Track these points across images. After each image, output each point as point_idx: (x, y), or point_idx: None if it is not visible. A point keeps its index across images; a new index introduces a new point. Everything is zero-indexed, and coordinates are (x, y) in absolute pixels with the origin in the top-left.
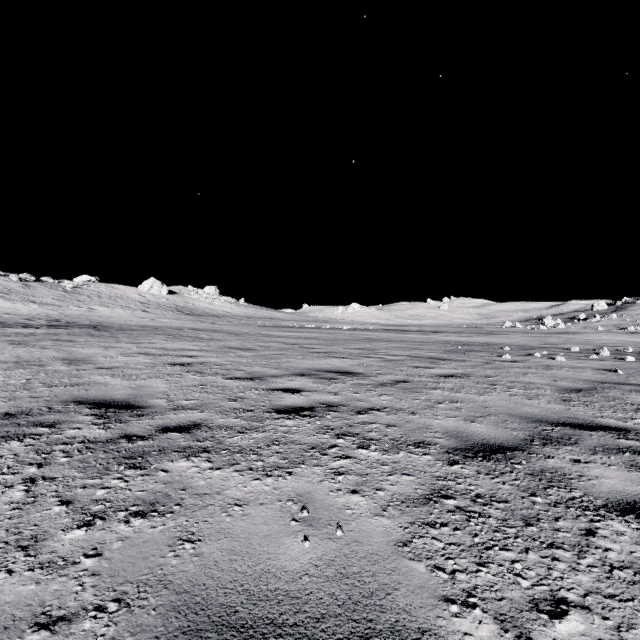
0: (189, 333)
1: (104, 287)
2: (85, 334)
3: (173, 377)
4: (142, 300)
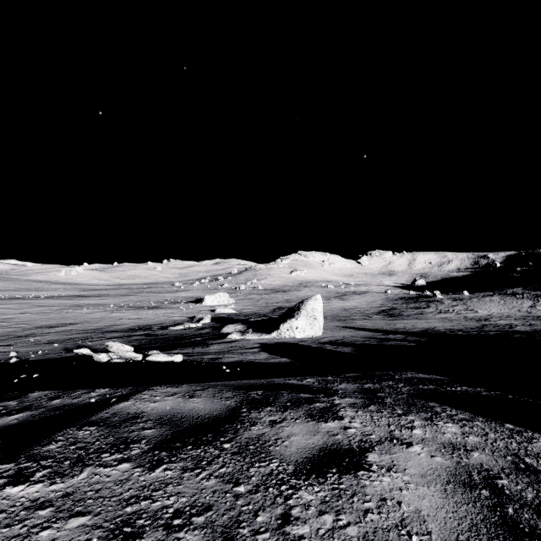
0: None
1: None
2: None
3: None
4: None
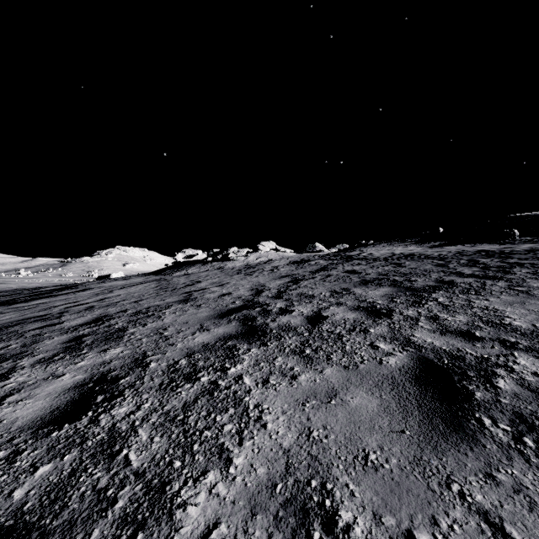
0: None
1: None
2: None
3: None
4: None
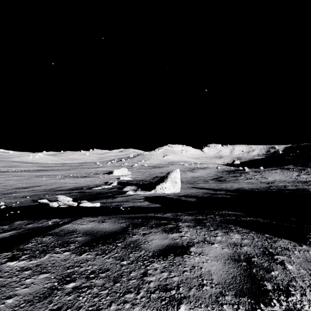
0: None
1: None
2: None
3: None
4: None
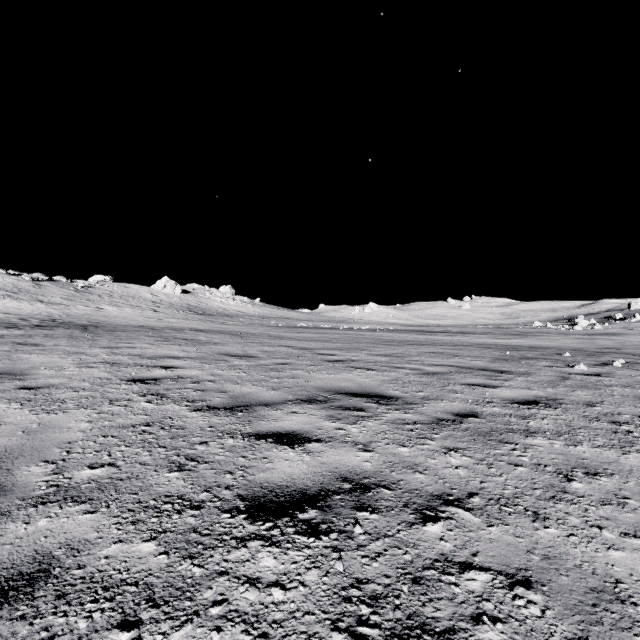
0: (187, 335)
1: (117, 286)
2: (64, 336)
3: (114, 406)
4: (154, 299)
